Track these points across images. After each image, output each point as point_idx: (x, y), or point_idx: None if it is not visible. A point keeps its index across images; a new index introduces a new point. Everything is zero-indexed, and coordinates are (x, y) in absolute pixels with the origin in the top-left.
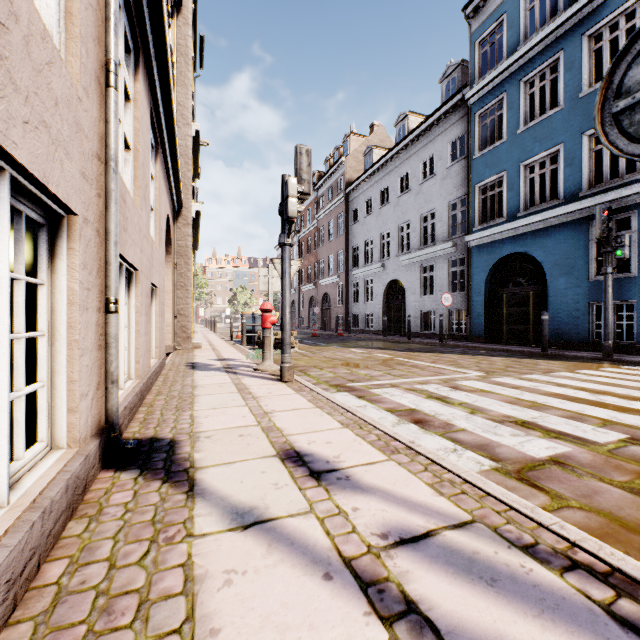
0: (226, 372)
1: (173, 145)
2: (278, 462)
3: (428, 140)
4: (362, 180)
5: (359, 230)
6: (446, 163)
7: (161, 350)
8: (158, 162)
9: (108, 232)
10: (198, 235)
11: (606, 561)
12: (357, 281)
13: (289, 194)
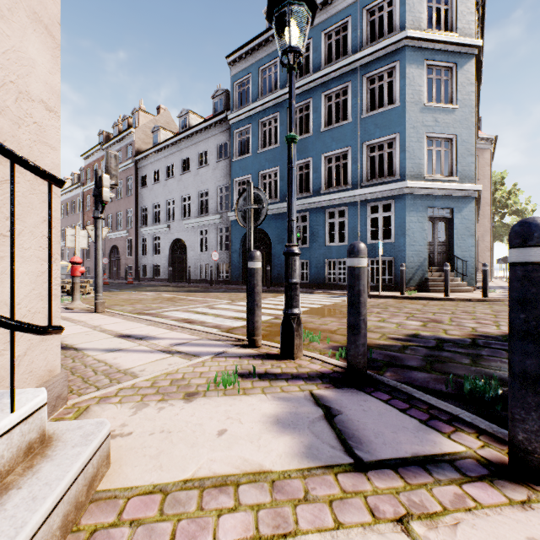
0: None
1: None
2: (118, 338)
3: (204, 138)
4: (151, 153)
5: (148, 194)
6: (216, 158)
7: None
8: None
9: None
10: None
11: (236, 338)
12: (146, 237)
13: (104, 185)
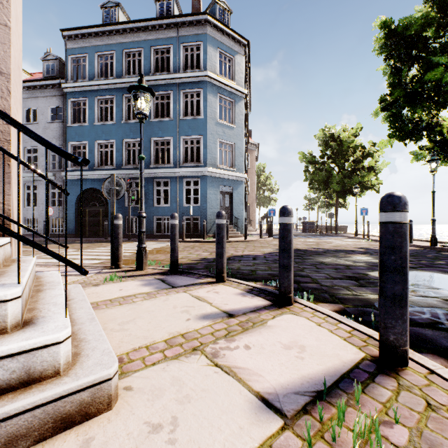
0: None
1: None
2: None
3: (32, 96)
4: None
5: None
6: (48, 119)
7: None
8: None
9: None
10: None
11: (103, 266)
12: None
13: None
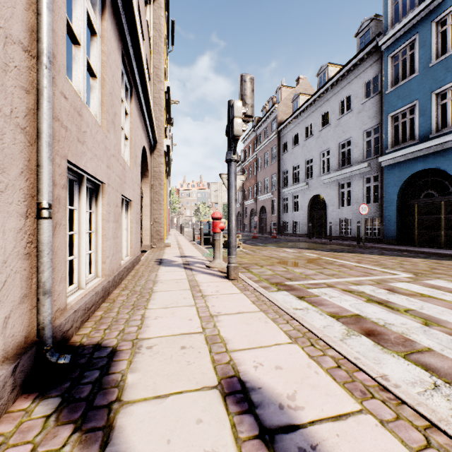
0: (184, 268)
1: (145, 90)
2: (219, 401)
3: (345, 83)
4: (290, 120)
5: (288, 158)
6: (361, 100)
7: (136, 249)
8: (132, 102)
9: (39, 132)
10: (170, 164)
11: None
12: (286, 196)
13: (234, 115)
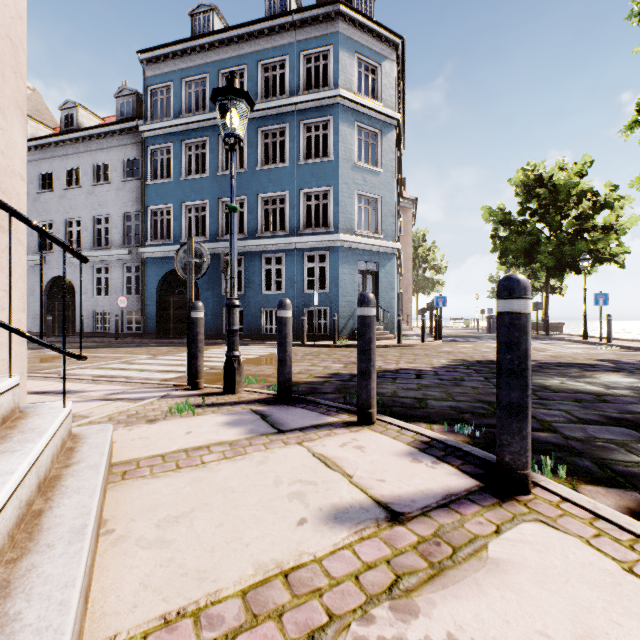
0: None
1: None
2: (32, 395)
3: (103, 146)
4: None
5: None
6: (122, 176)
7: None
8: None
9: None
10: None
11: (176, 384)
12: None
13: None
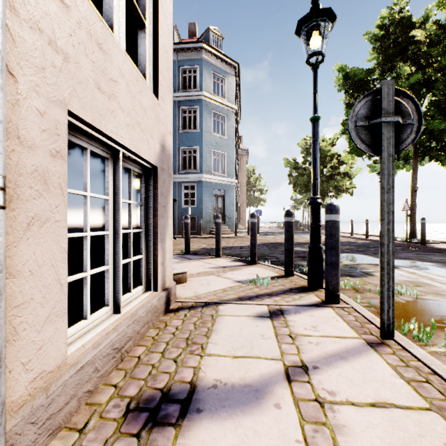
0: None
1: None
2: None
3: None
4: None
5: None
6: None
7: None
8: None
9: None
10: None
11: None
12: None
13: None
